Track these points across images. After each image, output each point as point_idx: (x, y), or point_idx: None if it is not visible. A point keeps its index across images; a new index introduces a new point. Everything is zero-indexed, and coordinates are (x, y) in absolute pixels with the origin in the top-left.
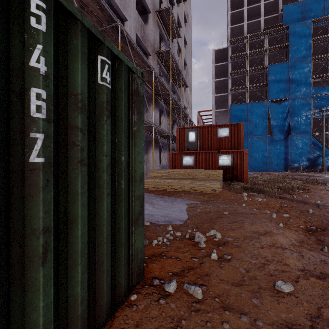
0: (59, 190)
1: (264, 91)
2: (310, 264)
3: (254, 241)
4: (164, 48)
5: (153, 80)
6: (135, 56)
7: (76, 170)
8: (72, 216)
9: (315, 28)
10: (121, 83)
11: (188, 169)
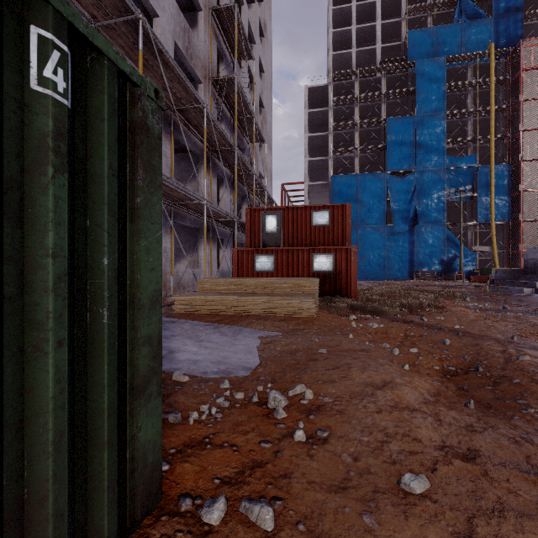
0: None
1: (382, 158)
2: (452, 435)
3: (366, 400)
4: (226, 73)
5: (205, 126)
6: (172, 80)
7: None
8: None
9: (450, 69)
10: (101, 101)
11: (264, 278)
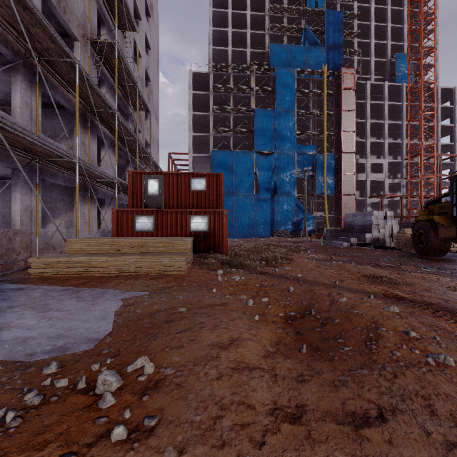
0: None
1: (251, 140)
2: (284, 392)
3: (209, 366)
4: (108, 39)
5: (77, 82)
6: (33, 24)
7: None
8: None
9: (298, 79)
10: None
11: (138, 238)
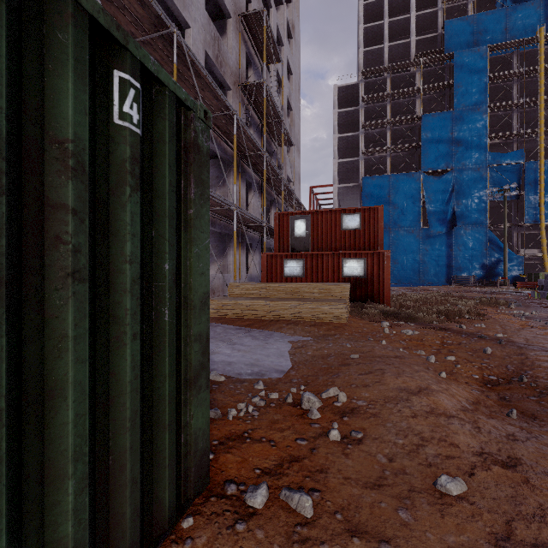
0: (23, 333)
1: (416, 157)
2: (492, 442)
3: (401, 405)
4: (254, 78)
5: (234, 132)
6: (203, 89)
7: (64, 292)
8: (54, 382)
9: (493, 59)
10: (163, 127)
11: (293, 283)
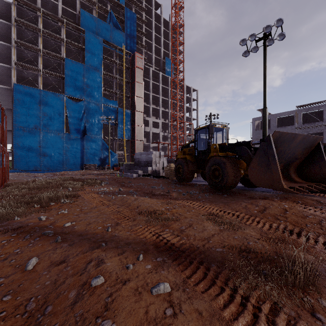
0: None
1: (62, 84)
2: None
3: None
4: None
5: None
6: None
7: None
8: None
9: (105, 48)
10: None
11: None
